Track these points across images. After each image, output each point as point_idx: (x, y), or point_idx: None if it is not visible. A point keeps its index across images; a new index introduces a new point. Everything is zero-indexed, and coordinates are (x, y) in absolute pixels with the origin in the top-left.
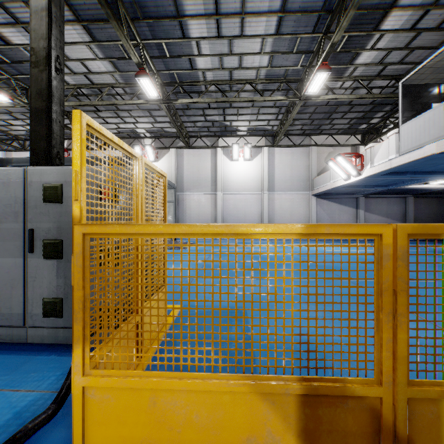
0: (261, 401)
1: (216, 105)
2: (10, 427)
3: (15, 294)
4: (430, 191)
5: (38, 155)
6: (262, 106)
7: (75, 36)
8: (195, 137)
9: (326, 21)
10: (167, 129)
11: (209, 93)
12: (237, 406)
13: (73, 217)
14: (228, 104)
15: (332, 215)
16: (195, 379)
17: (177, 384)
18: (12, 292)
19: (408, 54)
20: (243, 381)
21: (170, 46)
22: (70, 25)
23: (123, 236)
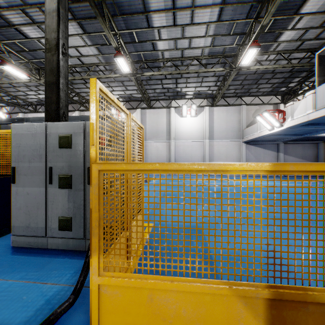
0: (236, 302)
1: (171, 76)
2: (44, 310)
3: (39, 213)
4: None
5: (50, 114)
6: (205, 76)
7: (72, 30)
8: (155, 100)
9: (257, 9)
10: (134, 95)
11: (166, 67)
12: (216, 305)
13: (91, 158)
14: (180, 75)
15: (258, 157)
16: (183, 282)
17: (169, 286)
18: (37, 212)
19: (321, 31)
20: (221, 285)
21: (138, 34)
22: (69, 22)
23: (127, 172)
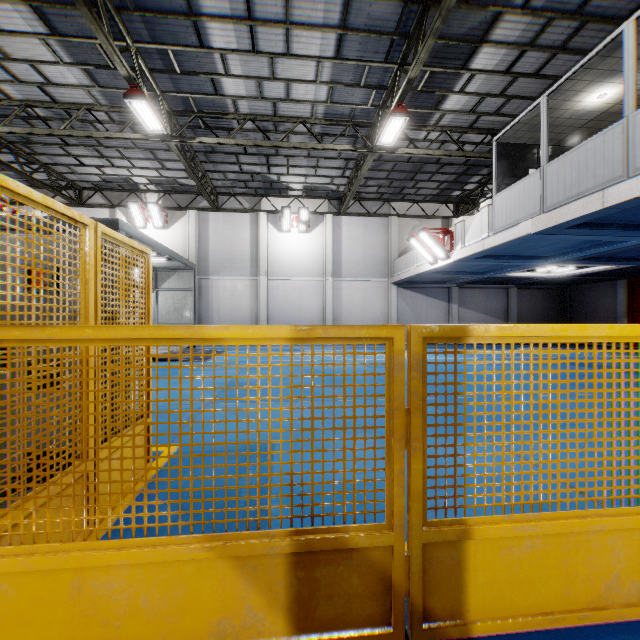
0: (239, 568)
1: (256, 150)
2: None
3: None
4: (535, 281)
5: None
6: (322, 156)
7: (19, 23)
8: (227, 195)
9: (402, 49)
10: (183, 180)
11: (245, 131)
12: (205, 578)
13: None
14: (273, 150)
15: (418, 311)
16: (141, 548)
17: (113, 557)
18: None
19: (505, 103)
20: (213, 543)
21: (180, 56)
22: (10, 4)
23: (28, 343)
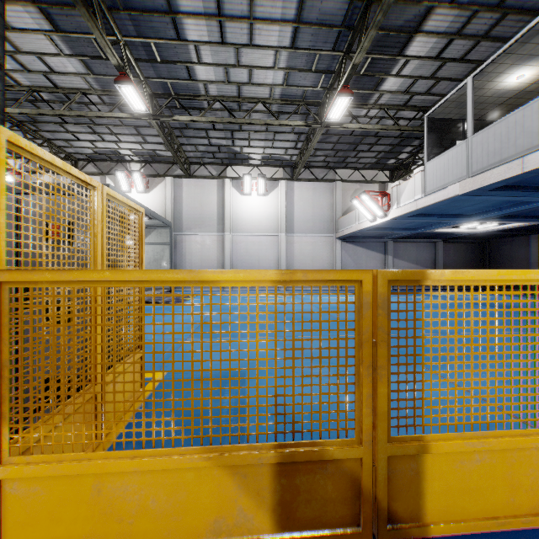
0: (232, 475)
1: (223, 126)
2: None
3: None
4: (459, 236)
5: None
6: (278, 131)
7: (28, 21)
8: (198, 164)
9: (347, 39)
10: (161, 152)
11: (214, 111)
12: (203, 484)
13: None
14: (237, 126)
15: (359, 261)
16: (151, 457)
17: (127, 465)
18: None
19: (434, 84)
20: (210, 454)
21: (161, 48)
22: (21, 6)
23: (57, 285)
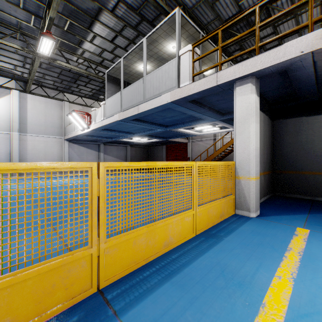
0: None
1: None
2: None
3: None
4: (136, 144)
5: None
6: (1, 47)
7: None
8: None
9: None
10: None
11: None
12: None
13: None
14: None
15: (82, 156)
16: None
17: None
18: None
19: (114, 57)
20: None
21: None
22: None
23: None
